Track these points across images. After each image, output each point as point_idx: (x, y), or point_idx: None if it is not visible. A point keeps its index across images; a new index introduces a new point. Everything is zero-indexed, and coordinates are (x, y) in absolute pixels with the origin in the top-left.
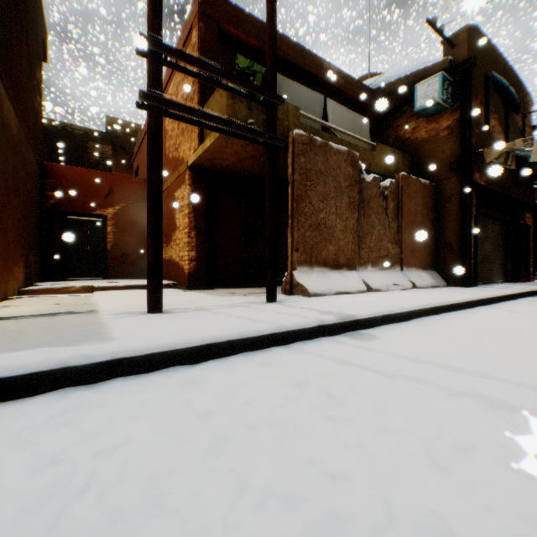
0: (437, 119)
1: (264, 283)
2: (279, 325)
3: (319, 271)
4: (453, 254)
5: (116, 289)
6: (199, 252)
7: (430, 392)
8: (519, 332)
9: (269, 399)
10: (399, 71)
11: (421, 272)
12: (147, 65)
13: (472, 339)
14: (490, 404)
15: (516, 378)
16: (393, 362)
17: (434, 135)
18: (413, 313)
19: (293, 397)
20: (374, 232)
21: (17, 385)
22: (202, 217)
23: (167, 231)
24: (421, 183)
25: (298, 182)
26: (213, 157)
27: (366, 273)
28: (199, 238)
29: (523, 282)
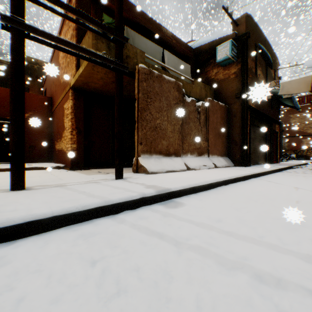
0: (229, 68)
1: (126, 165)
2: (106, 200)
3: (156, 157)
4: (238, 147)
5: None
6: (79, 145)
7: (210, 265)
8: (276, 197)
9: (47, 291)
10: (208, 38)
11: (220, 158)
12: None
13: (247, 204)
14: (259, 278)
15: (277, 242)
16: (187, 230)
17: (227, 77)
18: (211, 185)
19: (75, 284)
20: (192, 133)
21: None
22: (81, 122)
23: (60, 131)
24: (220, 105)
25: (141, 99)
26: (86, 81)
27: (186, 159)
28: (79, 135)
29: (275, 163)
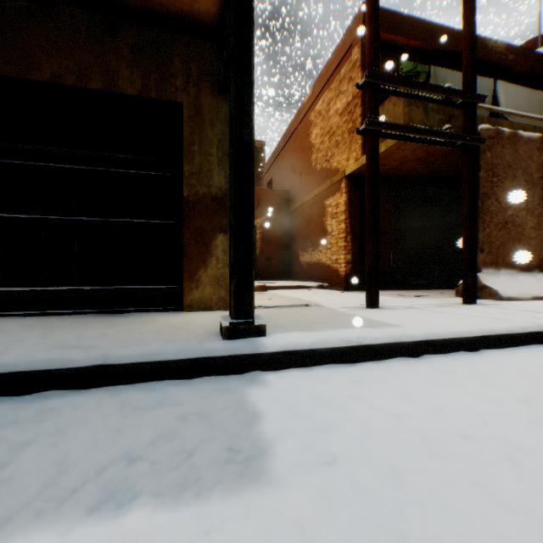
0: None
1: (413, 285)
2: (538, 325)
3: (505, 273)
4: None
5: (281, 288)
6: (354, 256)
7: None
8: None
9: None
10: None
11: None
12: (367, 96)
13: None
14: None
15: None
16: None
17: None
18: None
19: None
20: None
21: (375, 351)
22: (357, 222)
23: (313, 236)
24: None
25: (482, 179)
26: None
27: None
28: (354, 242)
29: None
